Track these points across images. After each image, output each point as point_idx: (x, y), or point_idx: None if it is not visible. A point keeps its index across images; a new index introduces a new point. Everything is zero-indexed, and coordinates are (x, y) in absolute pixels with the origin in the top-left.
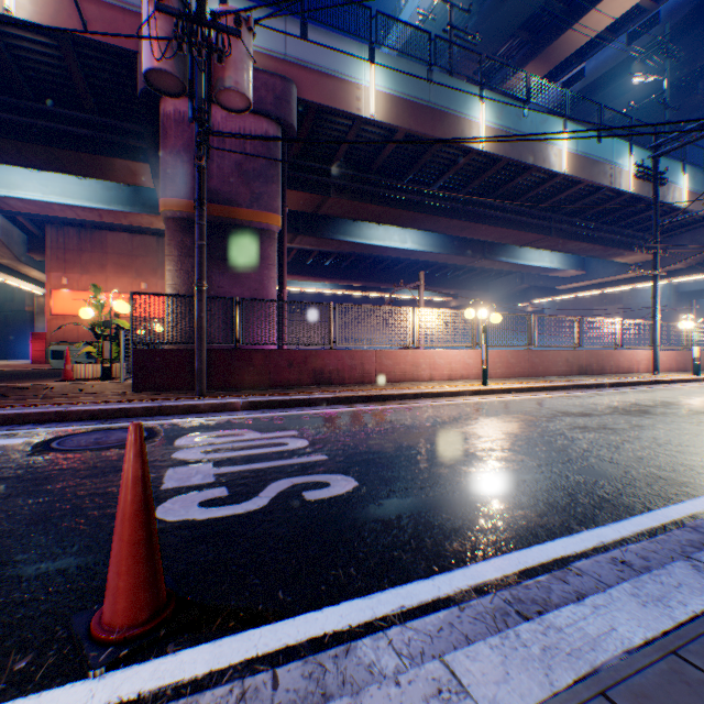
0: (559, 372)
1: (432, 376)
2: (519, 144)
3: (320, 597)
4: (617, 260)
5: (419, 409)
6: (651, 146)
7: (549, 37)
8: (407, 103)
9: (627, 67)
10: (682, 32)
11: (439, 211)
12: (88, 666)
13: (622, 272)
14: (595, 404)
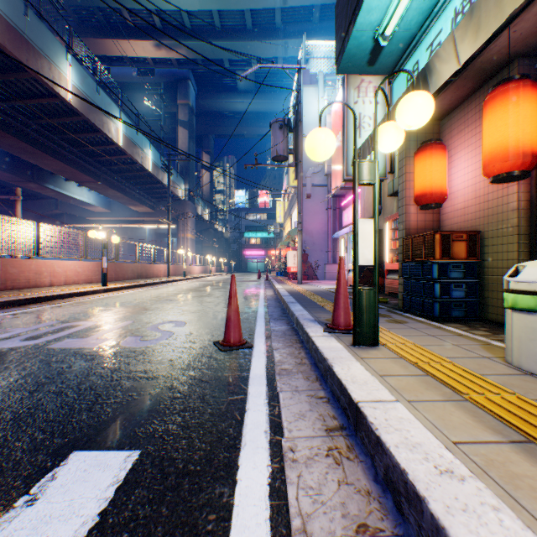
0: (130, 277)
1: (54, 282)
2: (96, 112)
3: (251, 330)
4: (134, 208)
5: (97, 301)
6: (169, 154)
7: (93, 32)
8: (3, 19)
9: (138, 88)
10: (165, 90)
11: (10, 129)
12: (251, 345)
13: (135, 216)
14: (176, 290)
